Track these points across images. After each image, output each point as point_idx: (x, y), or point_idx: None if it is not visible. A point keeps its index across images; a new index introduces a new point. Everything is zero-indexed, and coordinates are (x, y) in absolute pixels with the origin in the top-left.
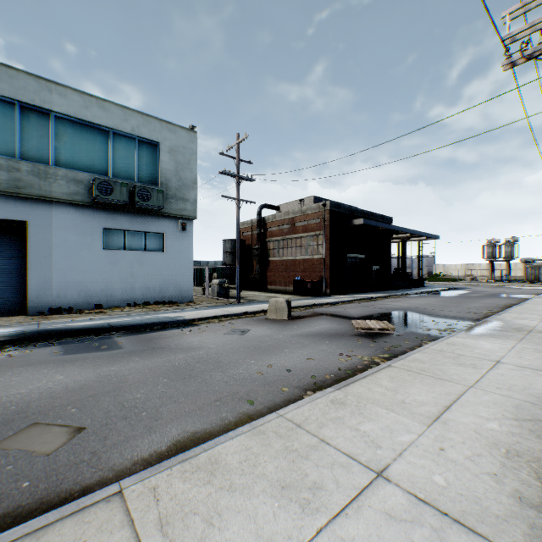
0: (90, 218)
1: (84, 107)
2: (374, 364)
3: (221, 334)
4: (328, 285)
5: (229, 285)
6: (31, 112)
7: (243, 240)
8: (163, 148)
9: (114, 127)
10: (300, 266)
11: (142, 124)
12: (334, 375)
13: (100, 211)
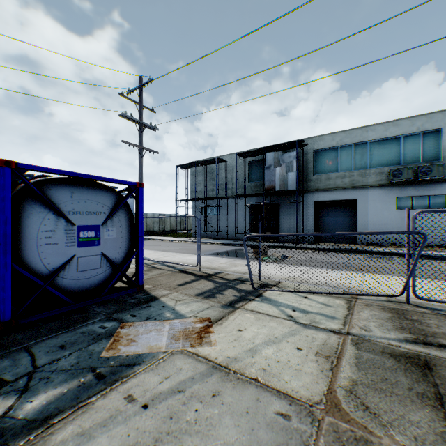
0: (387, 192)
1: (383, 130)
2: None
3: None
4: None
5: None
6: (358, 145)
7: None
8: (443, 131)
9: (403, 133)
10: None
11: (424, 122)
12: None
13: (393, 187)
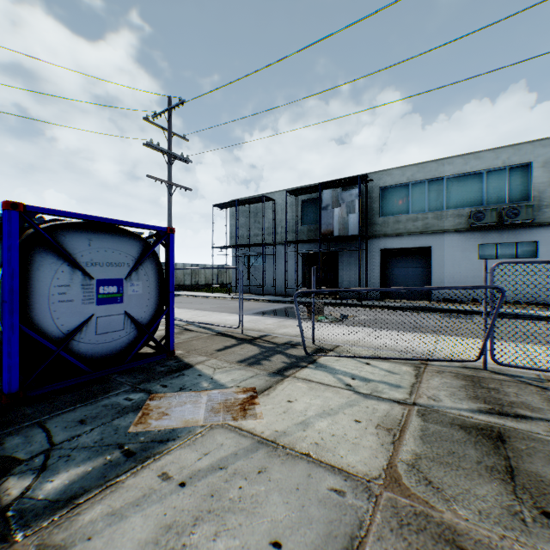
0: (467, 238)
1: (463, 164)
2: None
3: None
4: None
5: None
6: (432, 182)
7: None
8: (533, 165)
9: (486, 168)
10: None
11: (511, 154)
12: None
13: (475, 232)
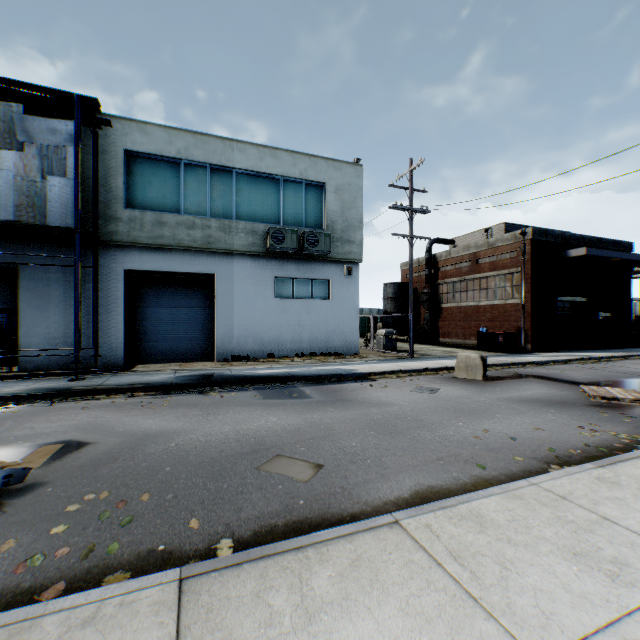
0: (263, 267)
1: (259, 159)
2: (639, 444)
3: (407, 392)
4: (528, 339)
5: (397, 337)
6: (218, 172)
7: (407, 283)
8: (328, 189)
9: (284, 174)
10: (485, 314)
11: (309, 167)
12: (581, 451)
13: (272, 260)
